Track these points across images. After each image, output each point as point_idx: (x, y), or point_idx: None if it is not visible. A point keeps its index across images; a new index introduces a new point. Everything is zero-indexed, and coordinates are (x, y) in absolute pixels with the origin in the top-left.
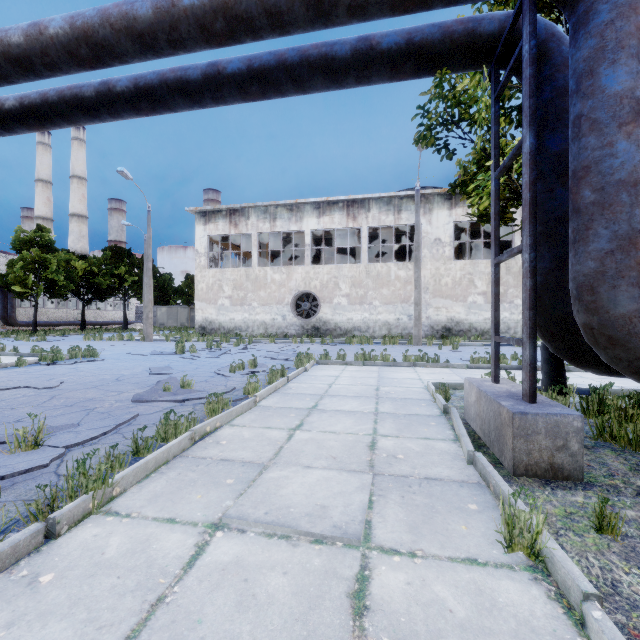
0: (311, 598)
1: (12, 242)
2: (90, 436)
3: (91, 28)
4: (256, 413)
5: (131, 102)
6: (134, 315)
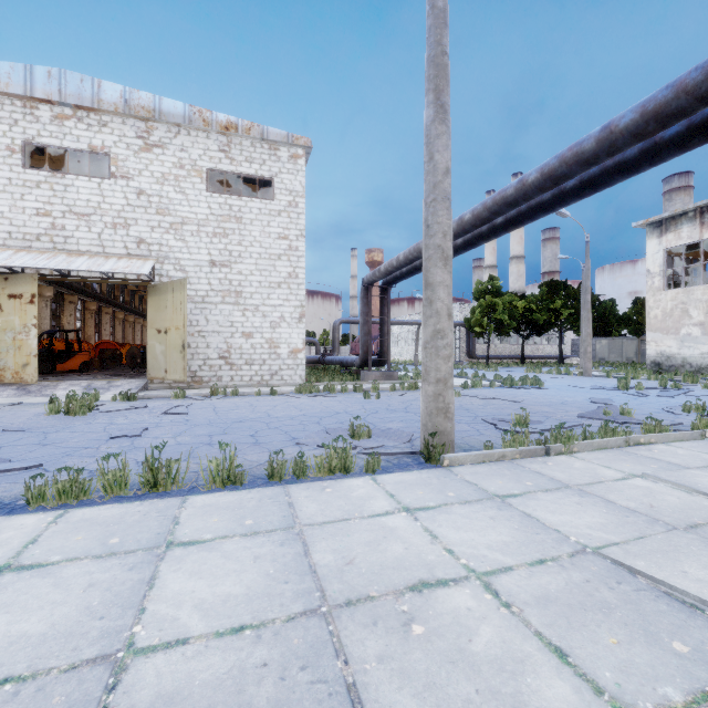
0: (691, 507)
1: (473, 293)
2: (553, 427)
3: (553, 171)
4: (699, 443)
5: (577, 193)
6: (569, 349)
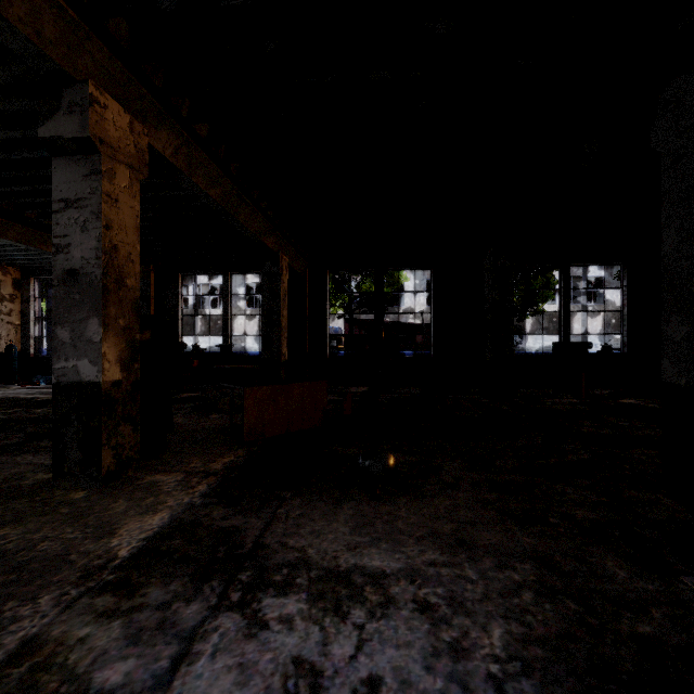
0: None
1: None
2: None
3: None
4: None
5: None
6: None
